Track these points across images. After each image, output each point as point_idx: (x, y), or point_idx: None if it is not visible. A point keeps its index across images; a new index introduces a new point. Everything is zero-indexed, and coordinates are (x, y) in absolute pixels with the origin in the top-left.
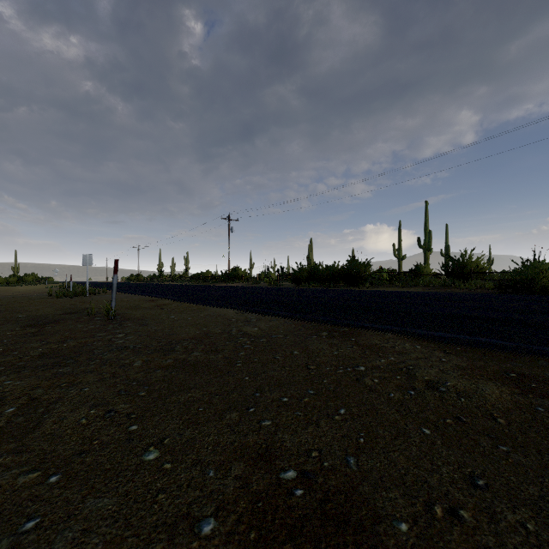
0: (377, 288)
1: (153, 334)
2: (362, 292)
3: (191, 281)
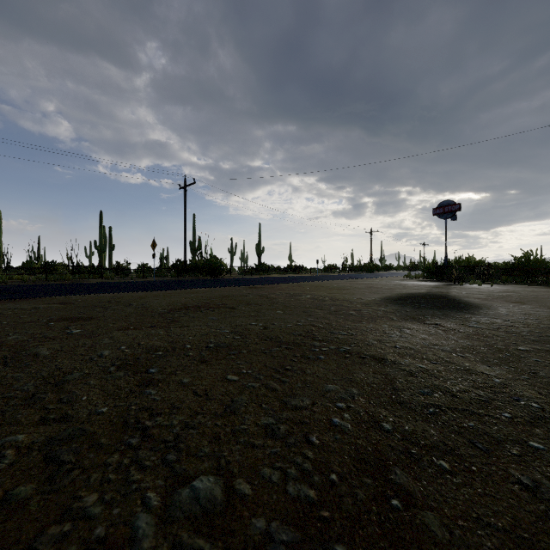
0: None
1: None
2: None
3: None
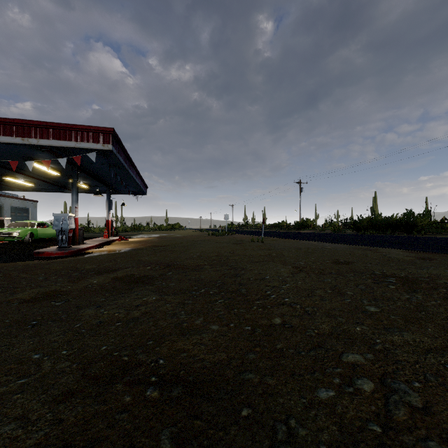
0: (433, 236)
1: (288, 246)
2: (408, 237)
3: (271, 229)
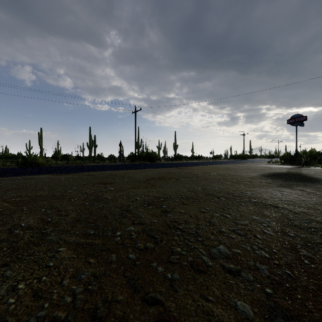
0: None
1: None
2: None
3: None
